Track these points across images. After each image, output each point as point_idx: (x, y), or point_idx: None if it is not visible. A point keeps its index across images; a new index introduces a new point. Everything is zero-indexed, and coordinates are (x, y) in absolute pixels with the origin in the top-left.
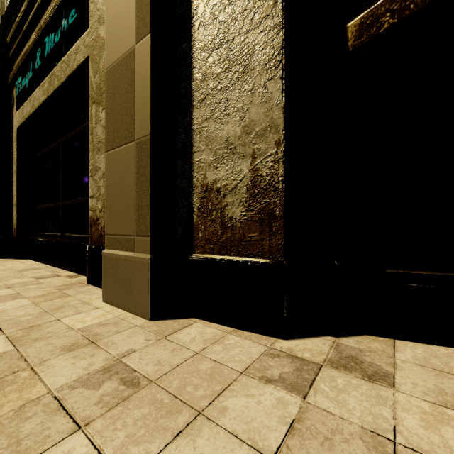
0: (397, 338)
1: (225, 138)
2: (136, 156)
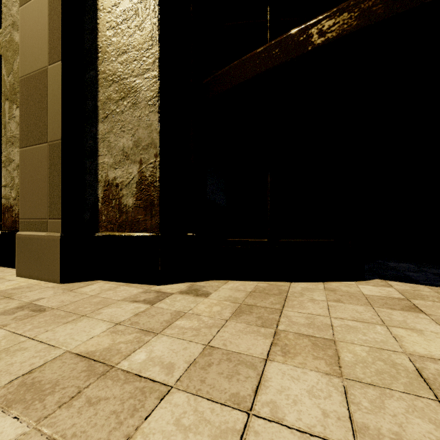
0: (231, 280)
1: (121, 148)
2: (49, 155)
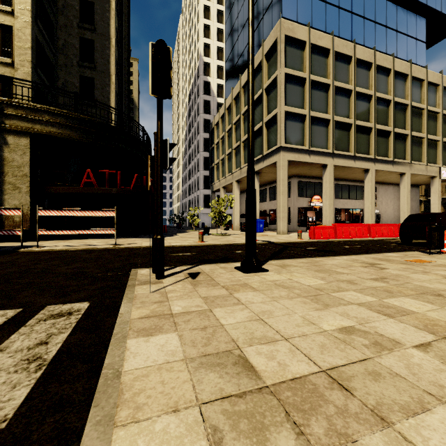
0: (53, 240)
1: (14, 204)
2: None
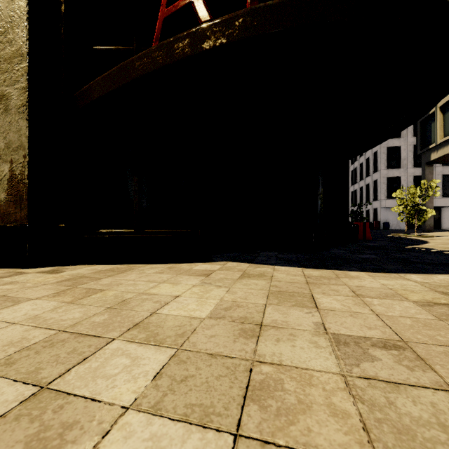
0: (100, 264)
1: None
2: None
